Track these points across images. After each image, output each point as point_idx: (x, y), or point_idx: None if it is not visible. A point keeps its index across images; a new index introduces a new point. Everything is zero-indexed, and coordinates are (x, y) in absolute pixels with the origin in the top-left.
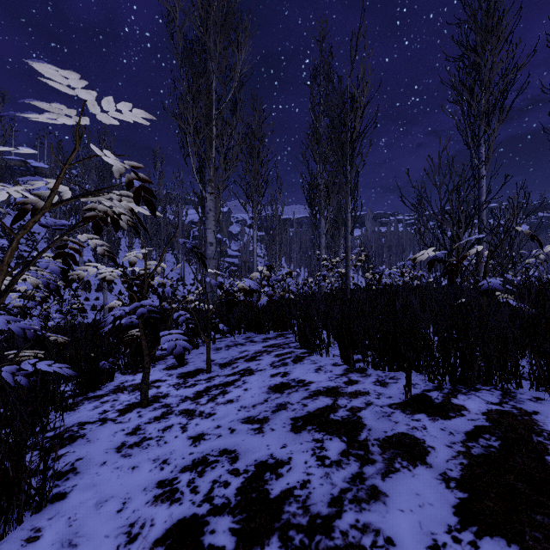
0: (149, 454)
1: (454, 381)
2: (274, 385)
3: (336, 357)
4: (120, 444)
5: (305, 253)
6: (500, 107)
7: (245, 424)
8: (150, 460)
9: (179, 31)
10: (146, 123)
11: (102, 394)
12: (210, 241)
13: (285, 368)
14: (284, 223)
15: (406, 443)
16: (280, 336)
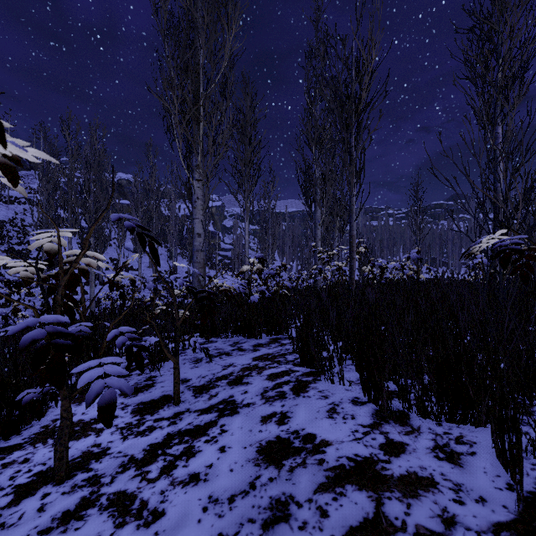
0: None
1: None
2: (266, 443)
3: (353, 385)
4: None
5: (297, 246)
6: (521, 80)
7: None
8: None
9: (163, 3)
10: None
11: (16, 443)
12: (198, 231)
13: (283, 404)
14: (277, 216)
15: None
16: (274, 342)
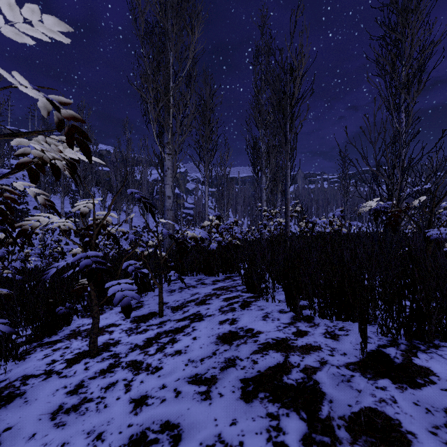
0: (85, 423)
1: (409, 335)
2: (223, 334)
3: (281, 302)
4: (57, 408)
5: (248, 205)
6: (419, 78)
7: (191, 384)
8: (84, 432)
9: (141, 15)
10: (66, 41)
11: (57, 339)
12: (168, 194)
13: (233, 314)
14: (231, 181)
15: (378, 424)
16: (228, 278)
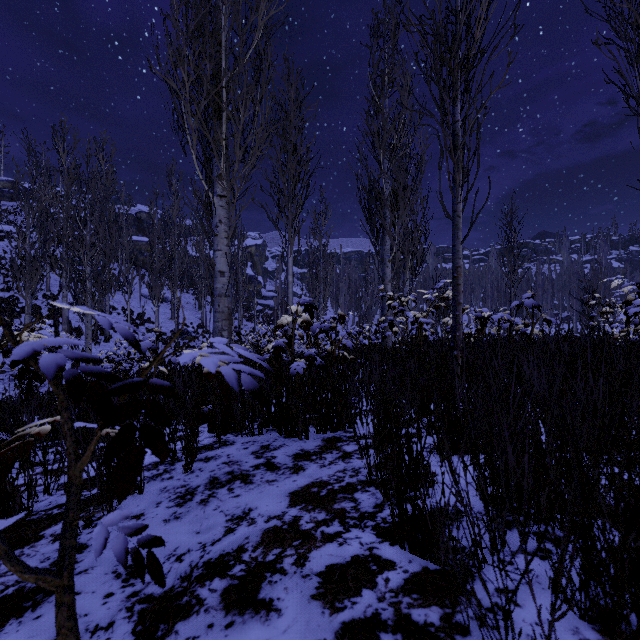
0: None
1: None
2: None
3: None
4: None
5: (355, 293)
6: None
7: None
8: None
9: None
10: None
11: None
12: (221, 268)
13: None
14: (330, 256)
15: None
16: (330, 448)
